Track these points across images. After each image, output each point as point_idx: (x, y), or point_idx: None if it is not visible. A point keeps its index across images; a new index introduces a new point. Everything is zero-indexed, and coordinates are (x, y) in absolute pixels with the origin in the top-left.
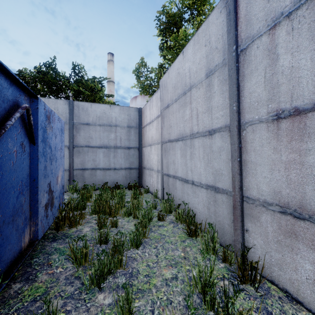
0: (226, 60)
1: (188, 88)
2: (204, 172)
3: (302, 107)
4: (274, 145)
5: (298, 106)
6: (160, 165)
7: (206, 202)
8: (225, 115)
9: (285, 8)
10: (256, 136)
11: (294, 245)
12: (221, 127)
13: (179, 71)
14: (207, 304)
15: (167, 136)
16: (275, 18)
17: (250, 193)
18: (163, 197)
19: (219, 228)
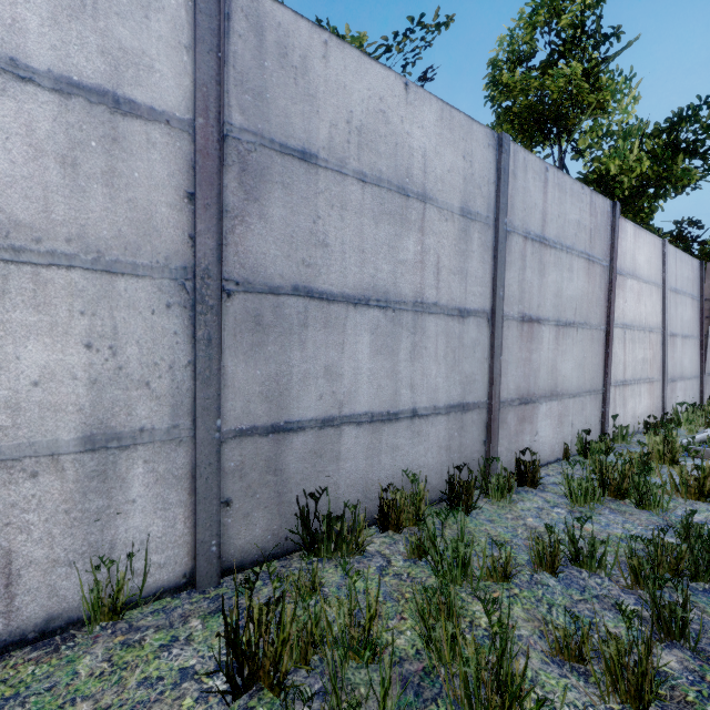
0: (491, 222)
1: (418, 192)
2: (447, 382)
3: (533, 317)
4: (520, 344)
5: (532, 315)
6: (154, 398)
7: (446, 439)
8: (484, 295)
9: (531, 231)
10: (510, 333)
11: (523, 428)
12: (479, 310)
13: (391, 116)
14: (594, 500)
15: (288, 267)
16: (527, 232)
17: (502, 396)
18: (220, 547)
19: (466, 467)
